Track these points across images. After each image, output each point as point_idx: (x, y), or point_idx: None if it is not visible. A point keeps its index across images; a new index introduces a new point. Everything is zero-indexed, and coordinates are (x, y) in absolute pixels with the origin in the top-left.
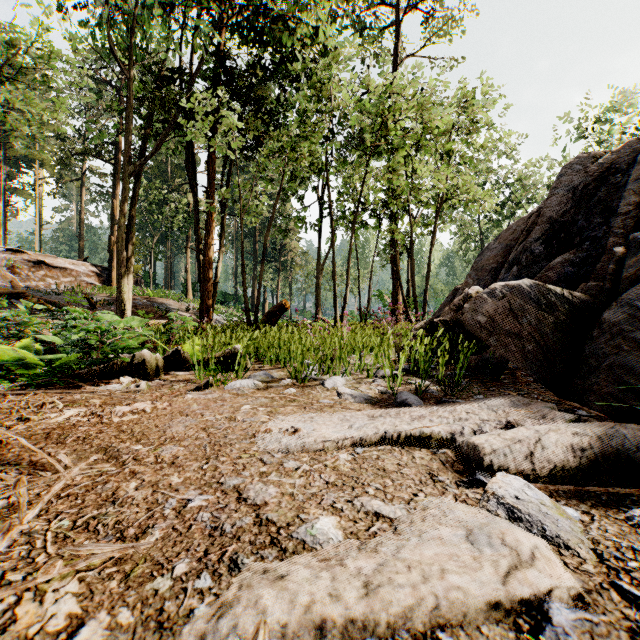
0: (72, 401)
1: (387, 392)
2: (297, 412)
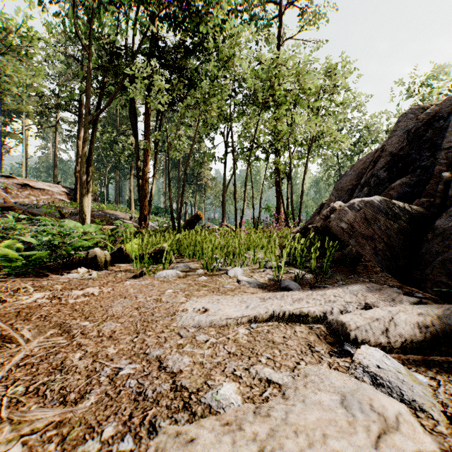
0: (40, 286)
1: (274, 279)
2: (207, 295)
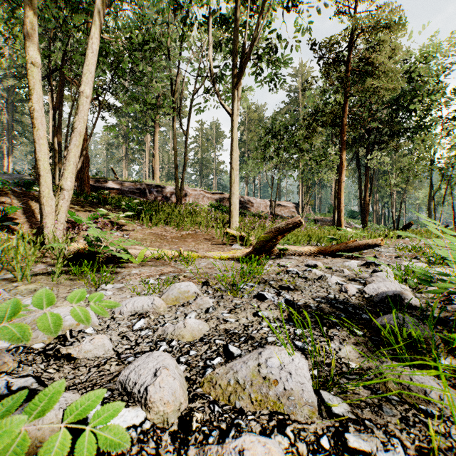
0: None
1: None
2: None
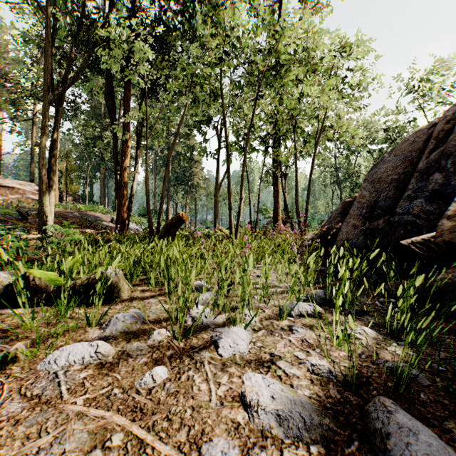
0: None
1: (332, 375)
2: None
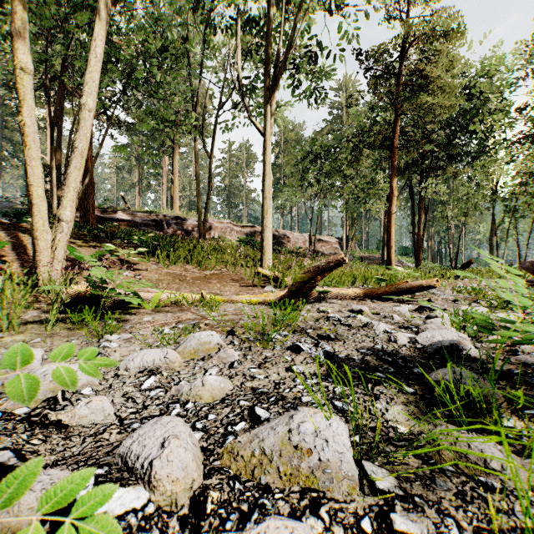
0: None
1: None
2: None
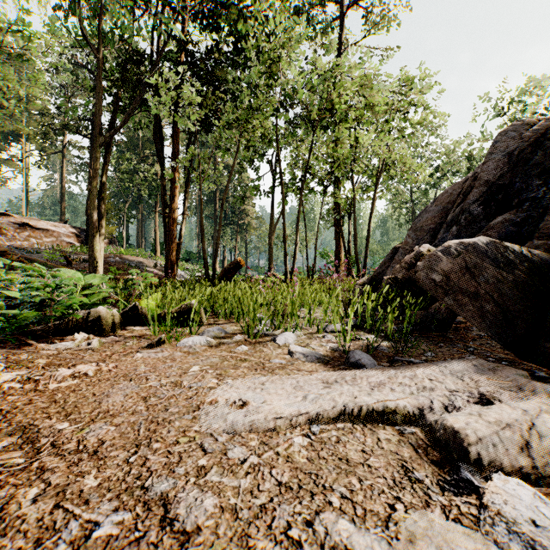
0: (17, 361)
1: (338, 349)
2: (247, 374)
